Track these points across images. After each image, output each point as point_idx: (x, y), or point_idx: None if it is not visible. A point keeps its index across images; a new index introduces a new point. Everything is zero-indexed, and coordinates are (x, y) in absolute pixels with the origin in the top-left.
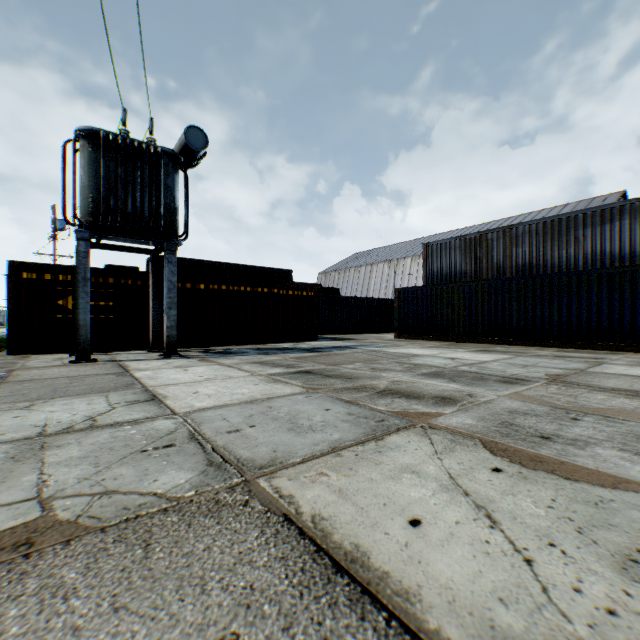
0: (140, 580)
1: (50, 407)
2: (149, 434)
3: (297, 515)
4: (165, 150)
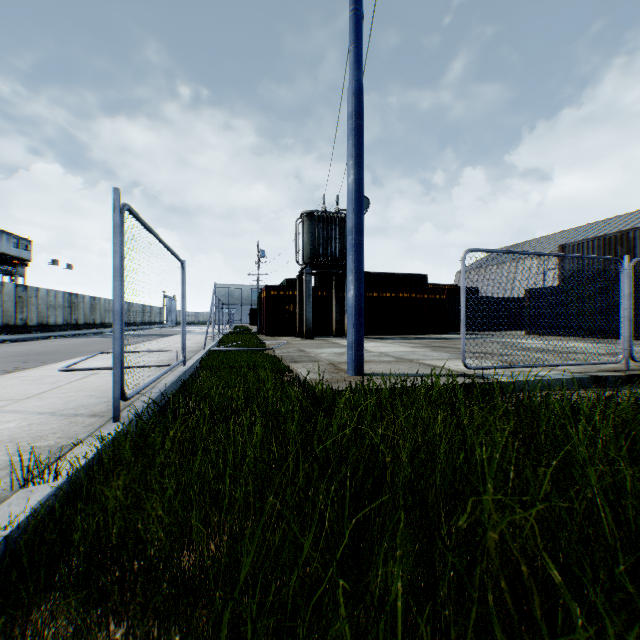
0: (391, 364)
1: (326, 349)
2: (372, 354)
3: (425, 363)
4: (345, 214)
